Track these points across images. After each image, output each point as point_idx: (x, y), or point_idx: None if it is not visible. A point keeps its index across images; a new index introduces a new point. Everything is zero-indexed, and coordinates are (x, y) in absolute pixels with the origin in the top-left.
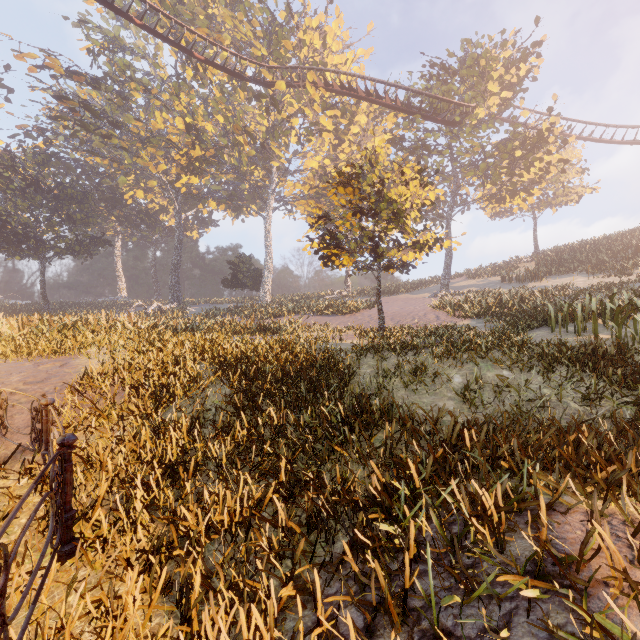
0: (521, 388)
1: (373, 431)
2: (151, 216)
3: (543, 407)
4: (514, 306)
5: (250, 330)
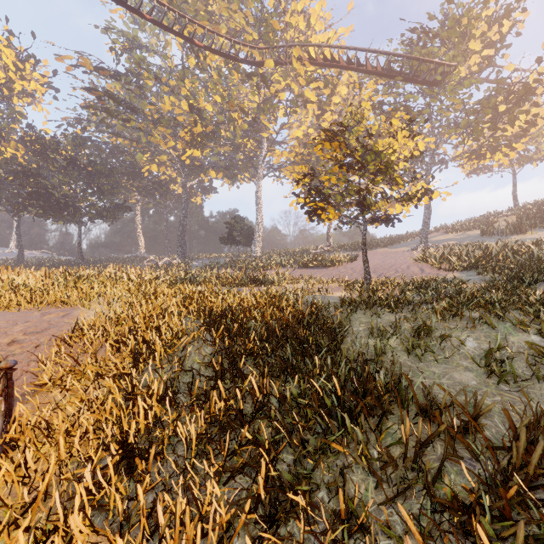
0: None
1: (383, 423)
2: (163, 186)
3: None
4: (509, 258)
5: (241, 282)
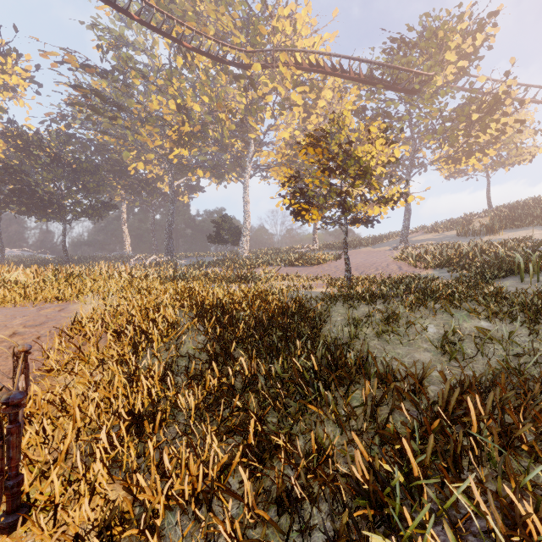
0: (504, 340)
1: (350, 388)
2: (150, 184)
3: (536, 363)
4: (476, 257)
5: (229, 279)
